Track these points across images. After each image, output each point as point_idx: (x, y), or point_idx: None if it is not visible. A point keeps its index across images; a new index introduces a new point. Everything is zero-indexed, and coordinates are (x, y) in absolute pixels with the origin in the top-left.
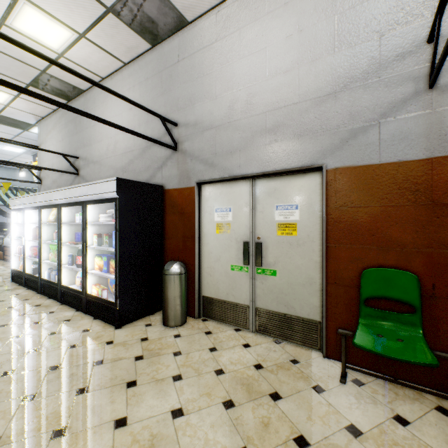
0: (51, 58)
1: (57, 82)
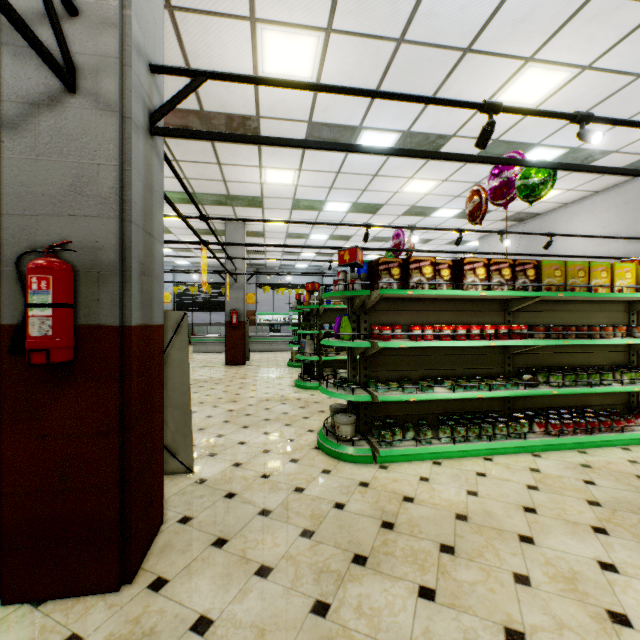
0: (594, 236)
1: (522, 214)
